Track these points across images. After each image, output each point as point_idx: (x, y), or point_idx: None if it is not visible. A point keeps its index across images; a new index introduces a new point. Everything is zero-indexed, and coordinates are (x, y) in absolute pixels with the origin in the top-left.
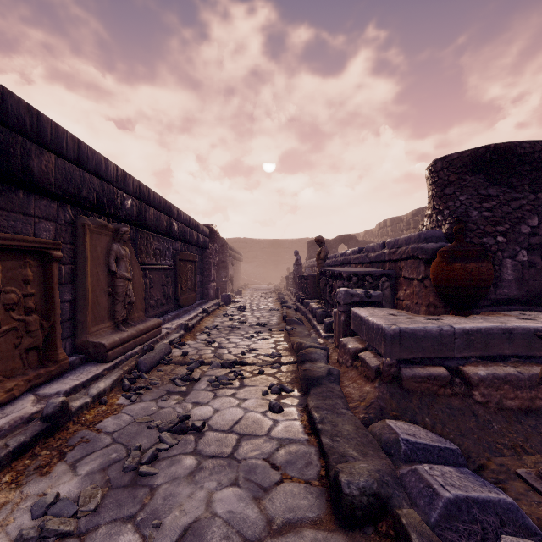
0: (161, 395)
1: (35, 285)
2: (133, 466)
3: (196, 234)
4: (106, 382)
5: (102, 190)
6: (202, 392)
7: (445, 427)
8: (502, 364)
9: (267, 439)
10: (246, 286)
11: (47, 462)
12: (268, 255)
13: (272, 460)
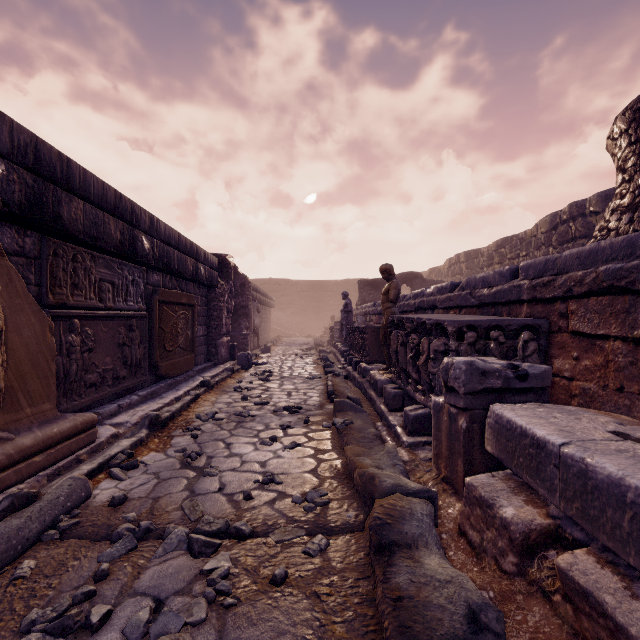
0: None
1: None
2: None
3: (192, 262)
4: None
5: None
6: None
7: None
8: None
9: None
10: (277, 340)
11: None
12: (306, 300)
13: None
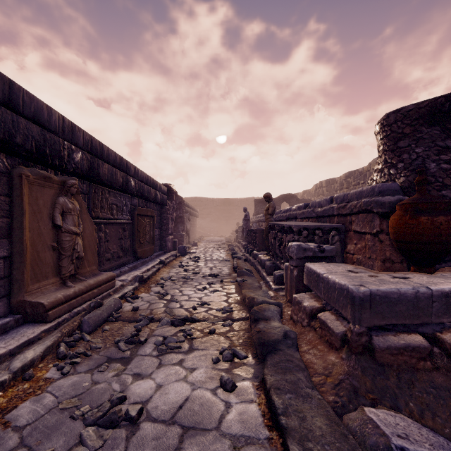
0: (99, 363)
1: None
2: None
3: (153, 191)
4: (36, 350)
5: (44, 139)
6: (147, 358)
7: (436, 416)
8: None
9: (217, 436)
10: (201, 238)
11: None
12: (220, 212)
13: None
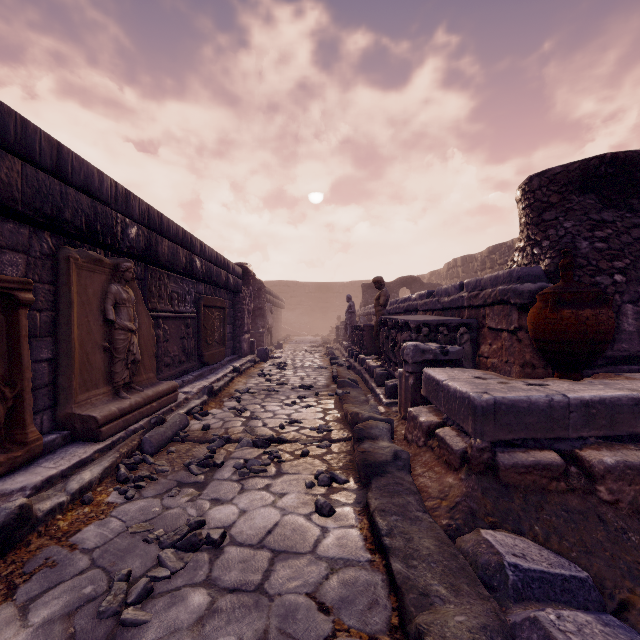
0: (169, 487)
1: None
2: (113, 609)
3: (225, 274)
4: (93, 471)
5: (95, 212)
6: (225, 483)
7: (564, 539)
8: (633, 447)
9: (312, 559)
10: (287, 338)
11: None
12: (314, 301)
13: (319, 595)
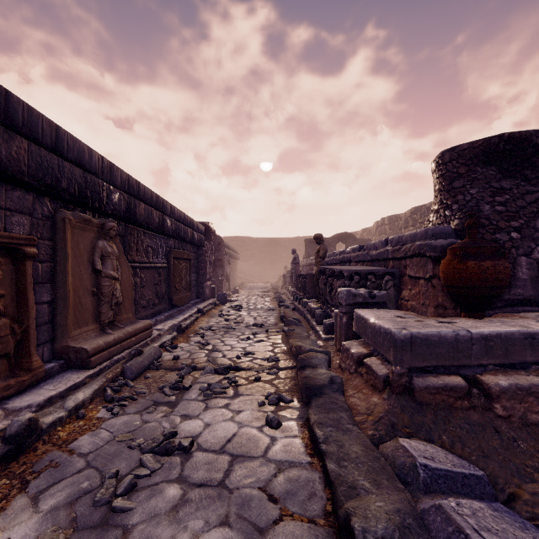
0: (147, 406)
1: (6, 285)
2: (106, 499)
3: (190, 231)
4: (86, 392)
5: (85, 181)
6: (193, 402)
7: (466, 446)
8: (524, 373)
9: (263, 461)
10: (242, 285)
11: (5, 495)
12: (265, 253)
13: (269, 489)
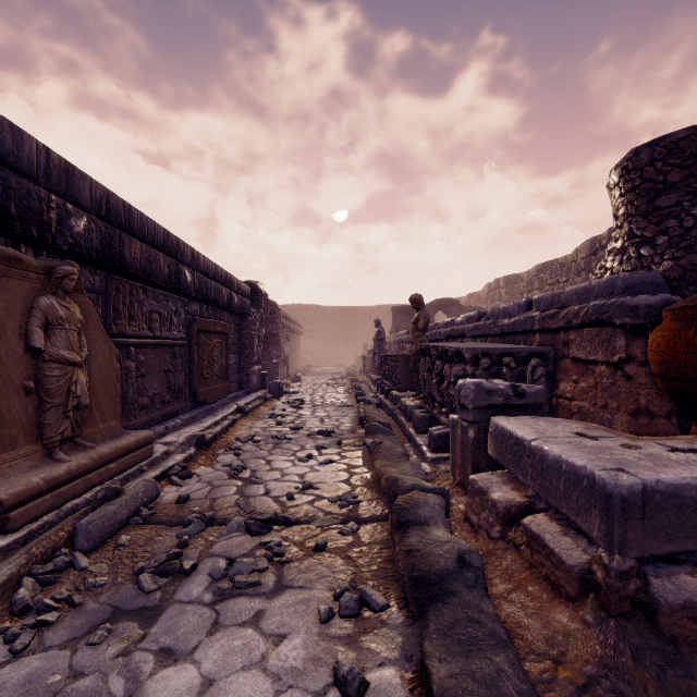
0: (95, 622)
1: None
2: None
3: (227, 292)
4: None
5: (6, 186)
6: (191, 610)
7: None
8: None
9: None
10: (307, 369)
11: None
12: (337, 327)
13: None
